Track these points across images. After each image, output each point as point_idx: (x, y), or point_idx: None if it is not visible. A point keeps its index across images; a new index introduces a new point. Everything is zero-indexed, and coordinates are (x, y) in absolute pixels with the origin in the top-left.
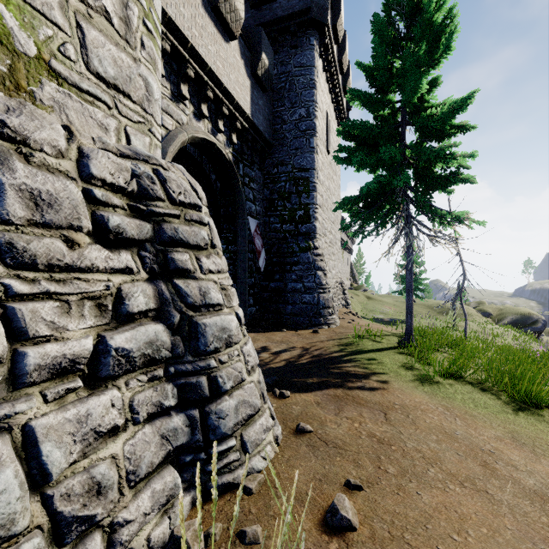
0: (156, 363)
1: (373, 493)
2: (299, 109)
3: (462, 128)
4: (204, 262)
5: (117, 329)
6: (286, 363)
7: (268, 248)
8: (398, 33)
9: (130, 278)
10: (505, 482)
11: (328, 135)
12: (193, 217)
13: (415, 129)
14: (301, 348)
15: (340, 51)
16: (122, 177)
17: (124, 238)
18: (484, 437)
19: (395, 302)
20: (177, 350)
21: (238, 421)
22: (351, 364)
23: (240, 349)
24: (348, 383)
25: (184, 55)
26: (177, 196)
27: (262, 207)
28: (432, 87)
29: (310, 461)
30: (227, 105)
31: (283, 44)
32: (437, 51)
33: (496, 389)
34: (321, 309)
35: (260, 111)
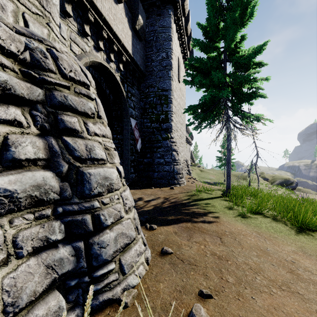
0: (44, 204)
1: (220, 300)
2: (162, 53)
3: (259, 64)
4: (90, 126)
5: (2, 173)
6: (154, 207)
7: (143, 138)
8: (222, 6)
9: (19, 130)
10: (308, 284)
11: (179, 71)
12: (82, 91)
13: (232, 64)
14: (163, 198)
15: (186, 22)
16: (14, 45)
17: (13, 94)
18: (285, 251)
19: (216, 173)
20: (65, 193)
21: (117, 249)
22: (195, 207)
23: (120, 194)
24: (194, 218)
25: (86, 5)
26: (67, 73)
27: (139, 112)
28: (241, 40)
29: (171, 275)
30: (116, 44)
31: (152, 13)
32: (245, 17)
33: (283, 220)
34: (175, 174)
35: (137, 52)
